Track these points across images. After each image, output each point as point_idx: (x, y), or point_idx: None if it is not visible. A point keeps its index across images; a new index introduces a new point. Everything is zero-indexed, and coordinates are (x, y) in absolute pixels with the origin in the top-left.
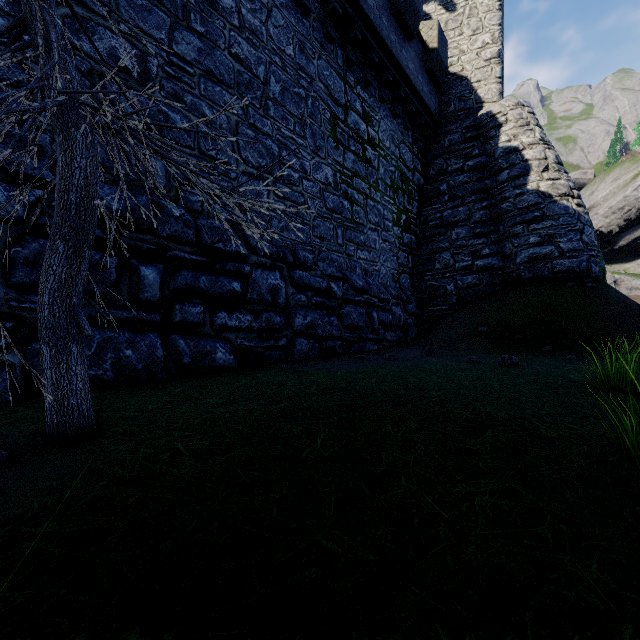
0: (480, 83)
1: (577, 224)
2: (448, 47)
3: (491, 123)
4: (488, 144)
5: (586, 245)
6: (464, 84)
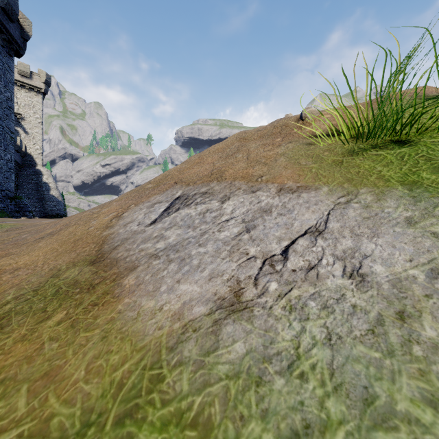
0: (37, 159)
1: (61, 203)
2: (26, 144)
3: (40, 173)
4: (39, 178)
5: (63, 208)
6: (31, 157)
